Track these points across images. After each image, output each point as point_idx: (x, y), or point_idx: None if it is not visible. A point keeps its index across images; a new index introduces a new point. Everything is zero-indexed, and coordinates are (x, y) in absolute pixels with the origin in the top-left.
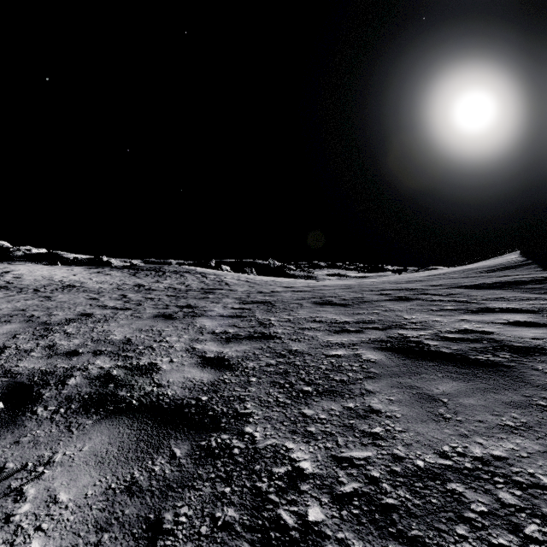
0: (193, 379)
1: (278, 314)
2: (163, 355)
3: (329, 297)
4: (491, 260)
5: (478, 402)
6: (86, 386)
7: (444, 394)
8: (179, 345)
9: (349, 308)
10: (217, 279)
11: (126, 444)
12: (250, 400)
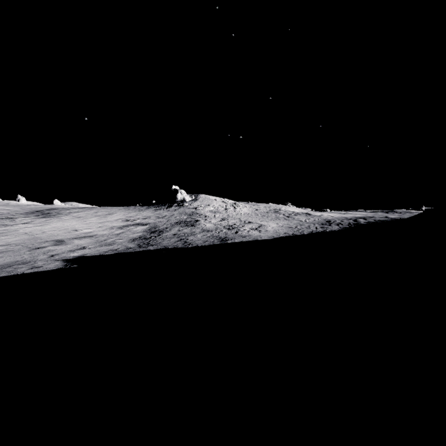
0: None
1: None
2: None
3: None
4: None
5: None
6: None
7: None
8: None
9: None
10: None
11: None
12: None
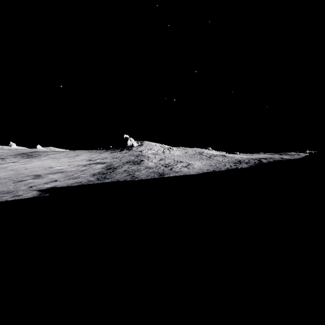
0: None
1: None
2: None
3: None
4: None
5: None
6: None
7: None
8: None
9: None
10: None
11: None
12: None
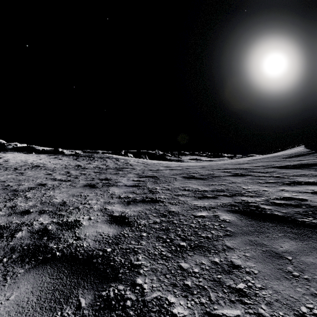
0: (102, 233)
1: (161, 184)
2: (85, 214)
3: (192, 173)
4: (287, 150)
5: (316, 260)
6: (28, 239)
7: (288, 252)
8: (96, 206)
9: (206, 180)
10: (125, 161)
11: (44, 294)
12: (141, 252)
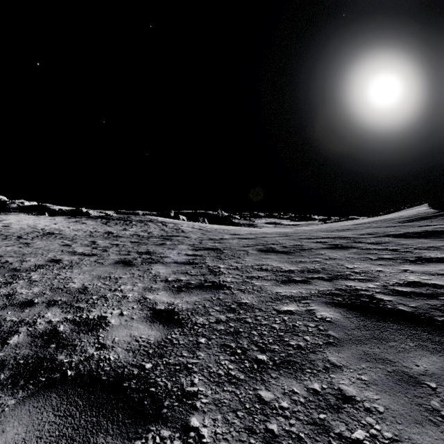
0: (140, 337)
1: (226, 261)
2: (114, 307)
3: (271, 244)
4: (403, 211)
5: None
6: (26, 347)
7: (428, 374)
8: (132, 295)
9: (291, 255)
10: (175, 227)
11: (43, 443)
12: (198, 371)
